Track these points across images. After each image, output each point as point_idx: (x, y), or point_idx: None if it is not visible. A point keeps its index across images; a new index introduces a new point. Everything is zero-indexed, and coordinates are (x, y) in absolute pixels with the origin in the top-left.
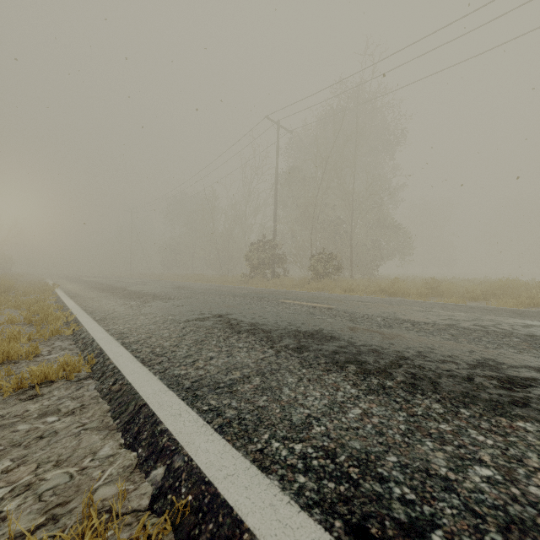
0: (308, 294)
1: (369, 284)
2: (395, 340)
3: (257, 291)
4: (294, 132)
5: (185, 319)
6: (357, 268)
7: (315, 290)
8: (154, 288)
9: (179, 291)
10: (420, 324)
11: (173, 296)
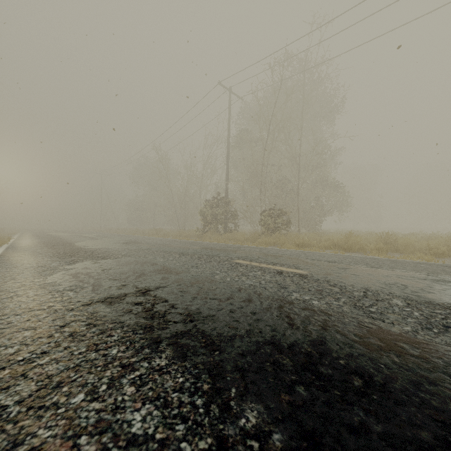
0: (263, 250)
1: (319, 239)
2: None
3: (208, 247)
4: (244, 101)
5: (88, 298)
6: (302, 223)
7: (266, 245)
8: (103, 243)
9: (124, 247)
10: None
11: (111, 254)
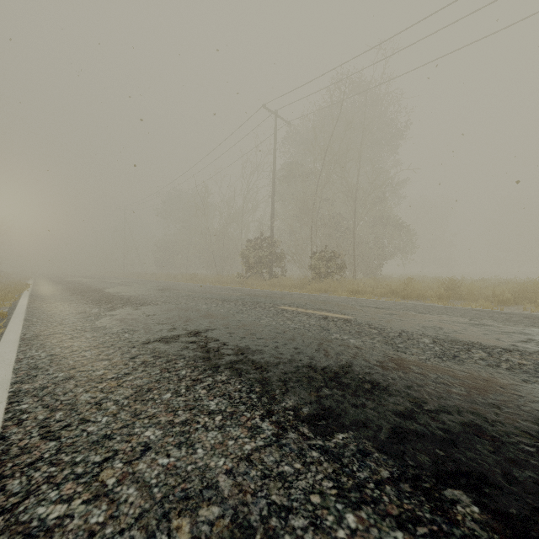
0: (311, 297)
1: (376, 285)
2: (493, 395)
3: (252, 294)
4: (293, 125)
5: (145, 338)
6: (359, 267)
7: (316, 292)
8: (135, 289)
9: (161, 294)
10: (499, 352)
11: (149, 301)
